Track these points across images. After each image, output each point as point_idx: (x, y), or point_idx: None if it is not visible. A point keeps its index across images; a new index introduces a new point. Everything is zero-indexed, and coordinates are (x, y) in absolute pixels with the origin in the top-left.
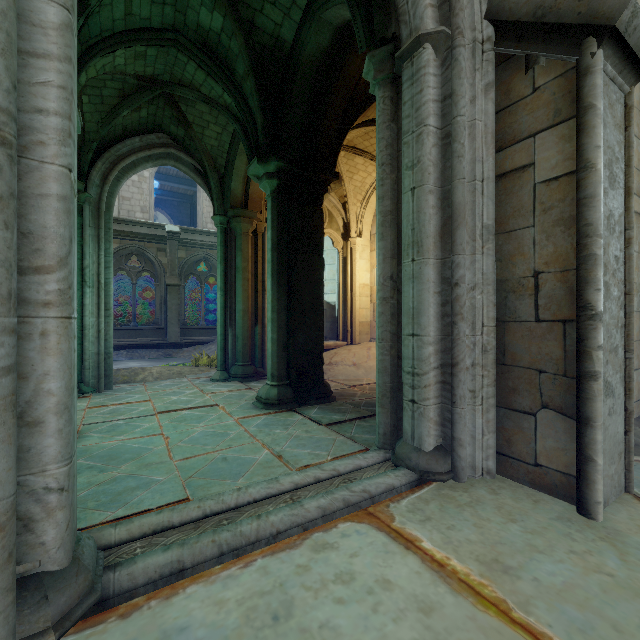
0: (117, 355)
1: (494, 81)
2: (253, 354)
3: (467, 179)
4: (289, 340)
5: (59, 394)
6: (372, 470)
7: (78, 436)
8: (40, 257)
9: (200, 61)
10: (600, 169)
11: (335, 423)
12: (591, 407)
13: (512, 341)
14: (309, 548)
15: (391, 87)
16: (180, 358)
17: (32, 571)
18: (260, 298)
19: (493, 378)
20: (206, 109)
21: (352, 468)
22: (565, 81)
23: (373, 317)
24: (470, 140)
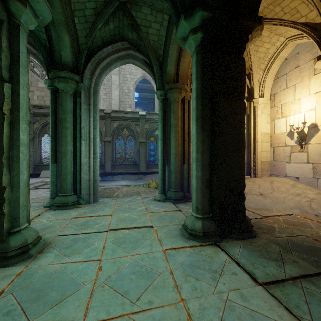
0: (117, 177)
1: None
2: (182, 183)
3: None
4: (212, 178)
5: None
6: None
7: (44, 250)
8: None
9: None
10: None
11: (274, 282)
12: None
13: None
14: None
15: None
16: (145, 180)
17: None
18: (186, 145)
19: None
20: (148, 11)
21: None
22: None
23: (273, 158)
24: None
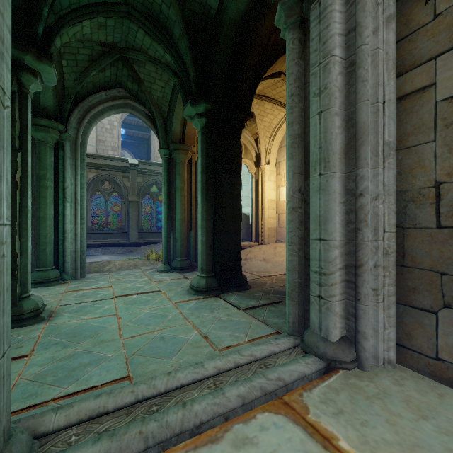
0: (95, 251)
1: (395, 13)
2: (188, 252)
3: (370, 102)
4: (215, 242)
5: None
6: (284, 356)
7: (53, 315)
8: None
9: (147, 28)
10: None
11: (250, 308)
12: None
13: (412, 245)
14: (230, 443)
15: (299, 29)
16: (138, 253)
17: None
18: (194, 210)
19: (394, 278)
20: (153, 68)
21: (267, 354)
22: None
23: (278, 224)
24: (372, 67)
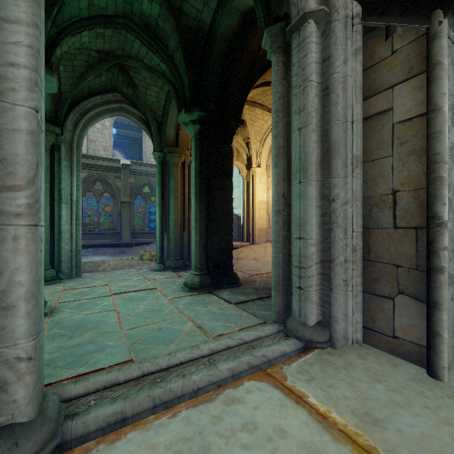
0: (86, 252)
1: (361, 47)
2: (182, 251)
3: (341, 121)
4: (208, 241)
5: (28, 285)
6: (269, 339)
7: (55, 311)
8: (12, 178)
9: (143, 39)
10: (446, 111)
11: (241, 302)
12: (438, 294)
13: (375, 243)
14: (222, 402)
15: (283, 54)
16: (131, 254)
17: (6, 423)
18: (187, 211)
19: (361, 271)
20: (148, 75)
21: (254, 338)
22: (417, 45)
23: (268, 225)
24: (343, 91)
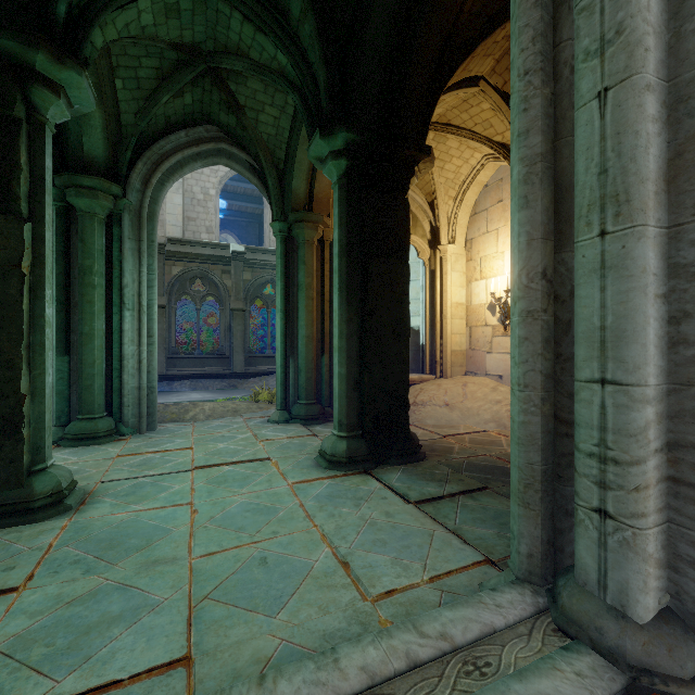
0: (181, 385)
1: None
2: (319, 390)
3: None
4: (362, 376)
5: None
6: (517, 639)
7: (88, 501)
8: None
9: (245, 7)
10: None
11: (428, 500)
12: None
13: None
14: None
15: None
16: (244, 390)
17: None
18: (328, 321)
19: None
20: (260, 86)
21: (478, 633)
22: None
23: (469, 344)
24: None
